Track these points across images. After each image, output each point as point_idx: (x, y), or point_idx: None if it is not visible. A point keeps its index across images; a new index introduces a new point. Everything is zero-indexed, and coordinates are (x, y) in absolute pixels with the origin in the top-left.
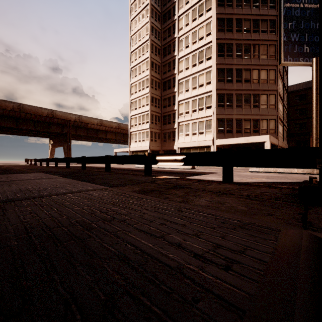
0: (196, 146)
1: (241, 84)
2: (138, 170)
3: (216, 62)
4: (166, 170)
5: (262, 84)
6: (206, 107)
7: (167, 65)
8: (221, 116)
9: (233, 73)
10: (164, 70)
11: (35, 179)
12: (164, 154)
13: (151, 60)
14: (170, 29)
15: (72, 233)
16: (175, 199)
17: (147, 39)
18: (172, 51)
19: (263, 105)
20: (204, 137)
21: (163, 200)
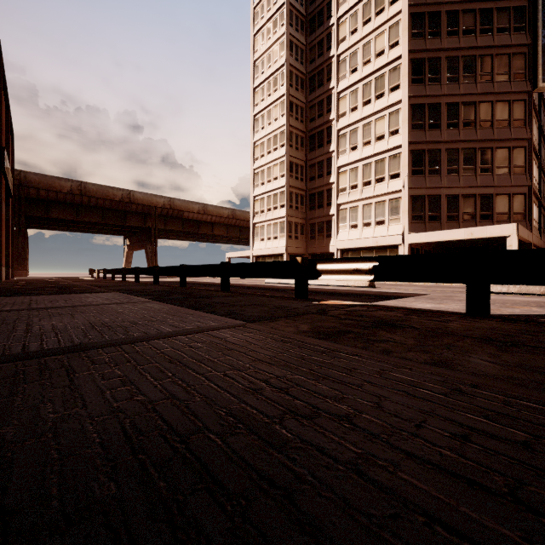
0: (372, 245)
1: (457, 131)
2: (273, 288)
3: (409, 93)
4: (323, 288)
5: (499, 129)
6: (389, 177)
7: (317, 106)
8: (419, 192)
9: (441, 112)
10: (312, 115)
11: (111, 304)
12: (334, 260)
13: (289, 98)
14: (322, 44)
15: (242, 459)
16: (411, 357)
17: (282, 64)
18: (326, 81)
19: (500, 169)
20: (385, 229)
21: (386, 357)
